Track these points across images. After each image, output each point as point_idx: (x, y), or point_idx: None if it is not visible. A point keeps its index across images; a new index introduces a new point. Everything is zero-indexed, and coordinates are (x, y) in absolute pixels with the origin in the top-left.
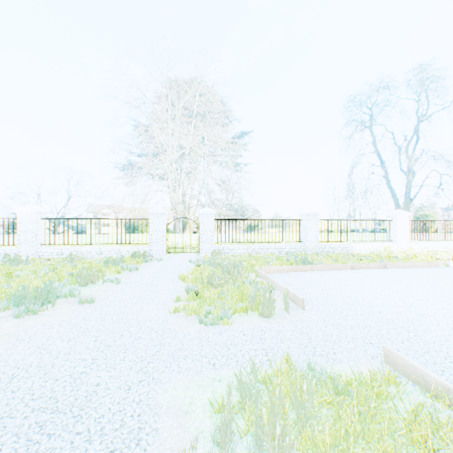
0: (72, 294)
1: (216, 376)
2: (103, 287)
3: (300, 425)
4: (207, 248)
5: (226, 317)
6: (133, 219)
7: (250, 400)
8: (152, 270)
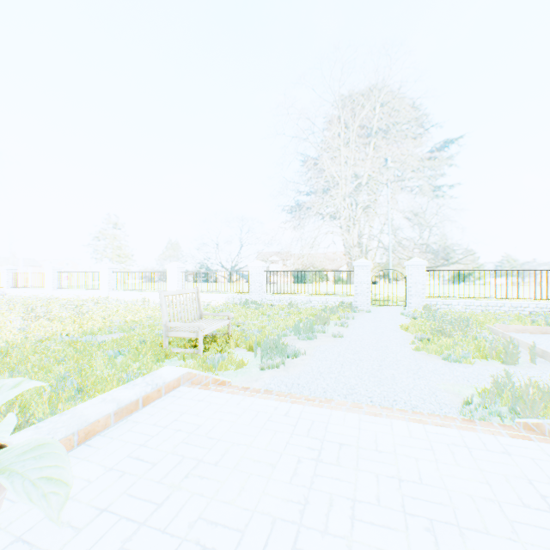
0: (322, 330)
1: (471, 385)
2: (337, 329)
3: (545, 394)
4: (416, 302)
5: (468, 357)
6: (337, 271)
7: (506, 389)
8: (366, 319)
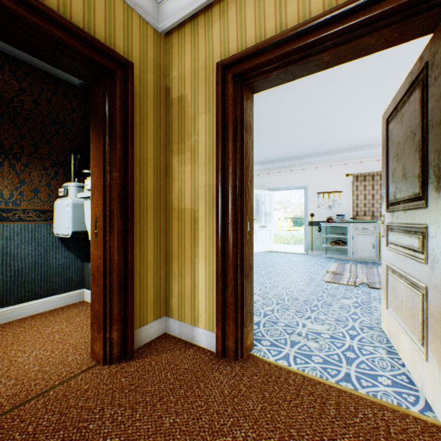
0: None
1: None
2: None
3: None
4: None
5: None
6: None
7: None
8: None
